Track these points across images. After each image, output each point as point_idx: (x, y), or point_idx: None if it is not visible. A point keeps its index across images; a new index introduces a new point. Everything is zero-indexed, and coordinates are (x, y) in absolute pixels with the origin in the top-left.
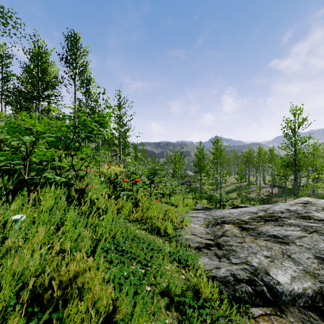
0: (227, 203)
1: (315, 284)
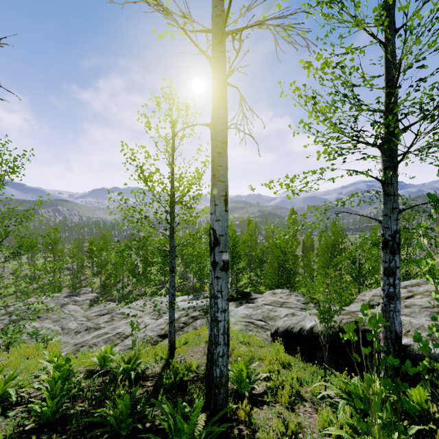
0: (1, 303)
1: (4, 325)
